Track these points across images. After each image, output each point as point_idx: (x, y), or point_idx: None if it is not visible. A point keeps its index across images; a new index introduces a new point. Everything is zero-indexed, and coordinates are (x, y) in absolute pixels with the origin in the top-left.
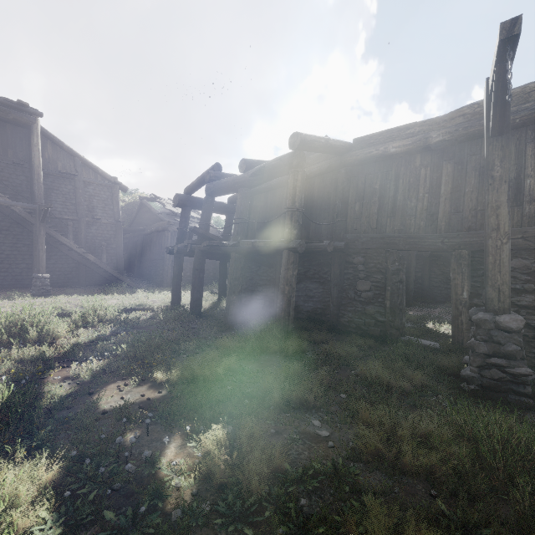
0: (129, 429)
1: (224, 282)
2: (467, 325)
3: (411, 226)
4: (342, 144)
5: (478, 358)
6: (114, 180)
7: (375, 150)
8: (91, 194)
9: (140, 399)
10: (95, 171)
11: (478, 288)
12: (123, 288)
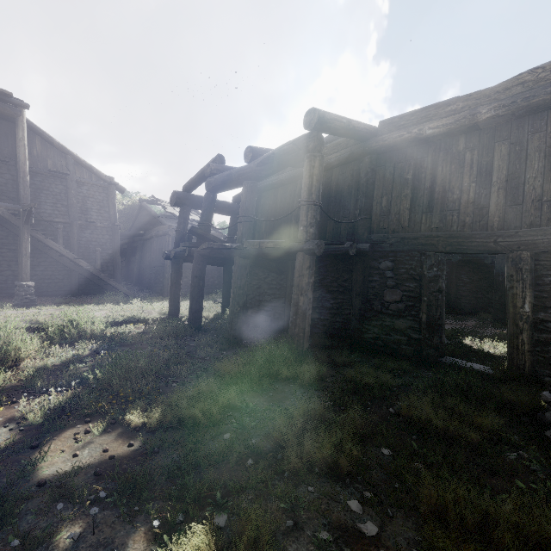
0: (68, 518)
1: (228, 291)
2: (530, 346)
3: (453, 222)
4: (366, 127)
5: None
6: (111, 180)
7: (407, 132)
8: (85, 195)
9: (99, 458)
10: (89, 170)
11: (545, 300)
12: (118, 298)
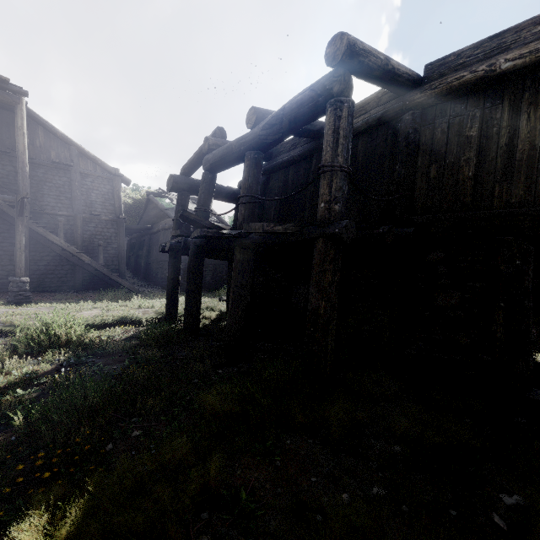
0: None
1: None
2: None
3: None
4: (408, 71)
5: None
6: (116, 171)
7: (470, 72)
8: (89, 187)
9: None
10: (94, 162)
11: None
12: (120, 294)
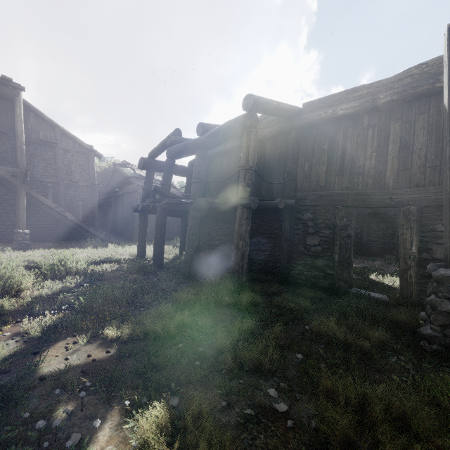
0: (63, 401)
1: (185, 237)
2: (416, 279)
3: (359, 183)
4: (292, 108)
5: (440, 316)
6: (90, 148)
7: (324, 112)
8: (69, 160)
9: (85, 361)
10: (73, 140)
11: (427, 243)
12: (96, 243)
